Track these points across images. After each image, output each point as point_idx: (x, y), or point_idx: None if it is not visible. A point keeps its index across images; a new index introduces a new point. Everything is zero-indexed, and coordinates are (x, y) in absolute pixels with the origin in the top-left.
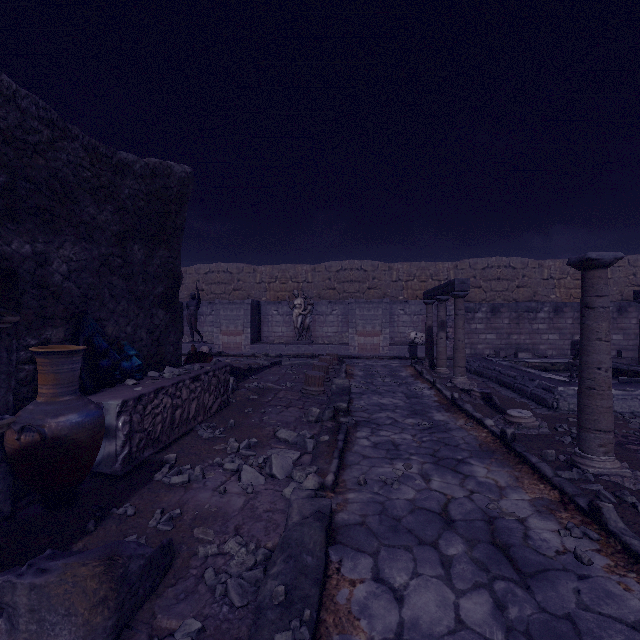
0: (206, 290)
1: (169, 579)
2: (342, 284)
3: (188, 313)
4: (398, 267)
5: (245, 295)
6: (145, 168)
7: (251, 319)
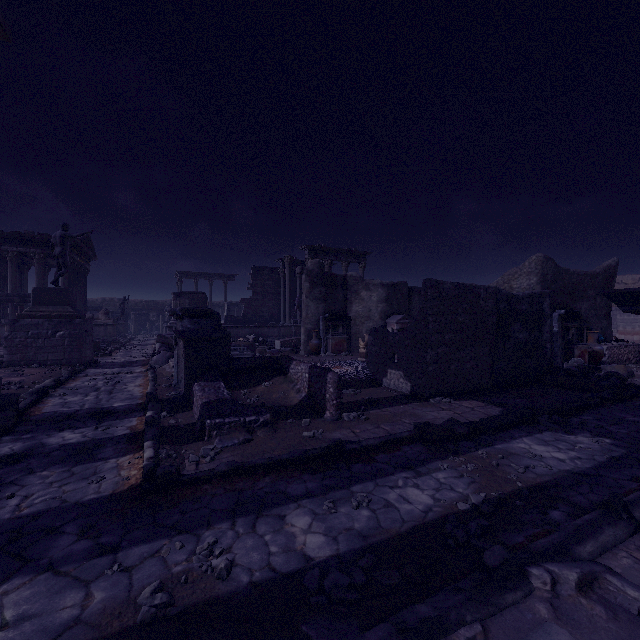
0: None
1: (634, 377)
2: None
3: None
4: None
5: None
6: (602, 271)
7: None
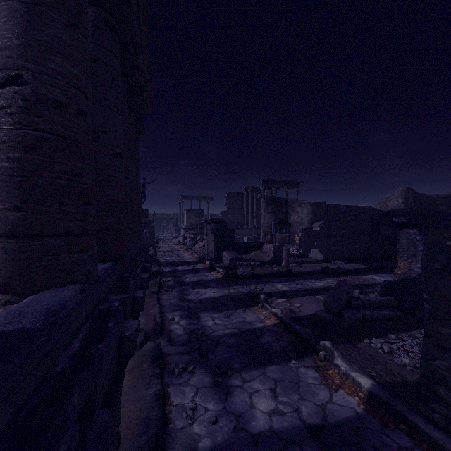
0: None
1: None
2: None
3: None
4: None
5: None
6: None
7: None
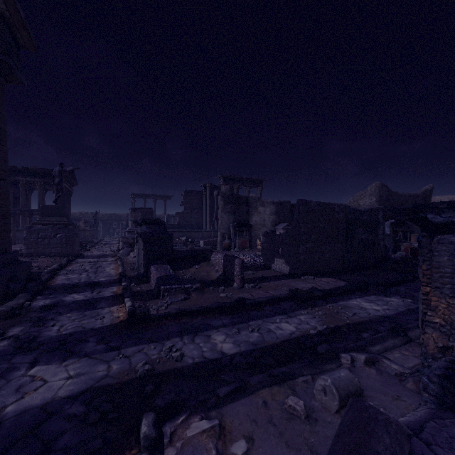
0: None
1: None
2: None
3: None
4: None
5: None
6: (421, 193)
7: None
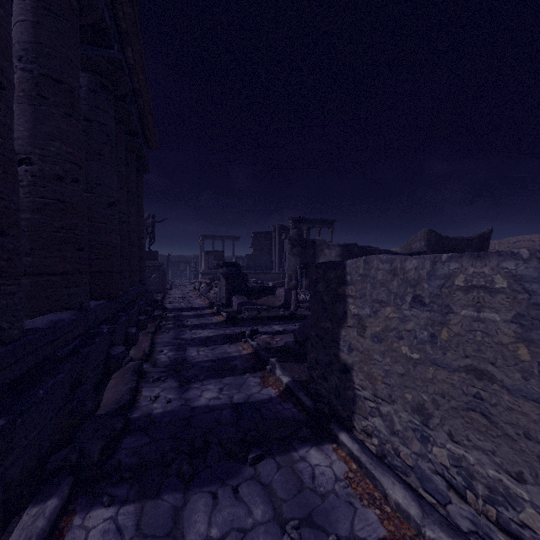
0: None
1: None
2: None
3: None
4: None
5: None
6: (477, 236)
7: None
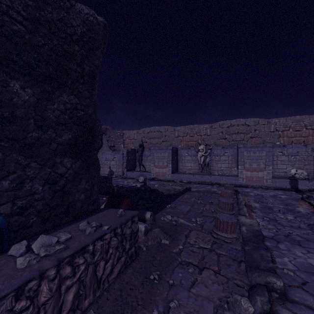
0: (148, 142)
1: None
2: (231, 135)
3: (137, 155)
4: (275, 121)
5: (169, 144)
6: None
7: (172, 158)
